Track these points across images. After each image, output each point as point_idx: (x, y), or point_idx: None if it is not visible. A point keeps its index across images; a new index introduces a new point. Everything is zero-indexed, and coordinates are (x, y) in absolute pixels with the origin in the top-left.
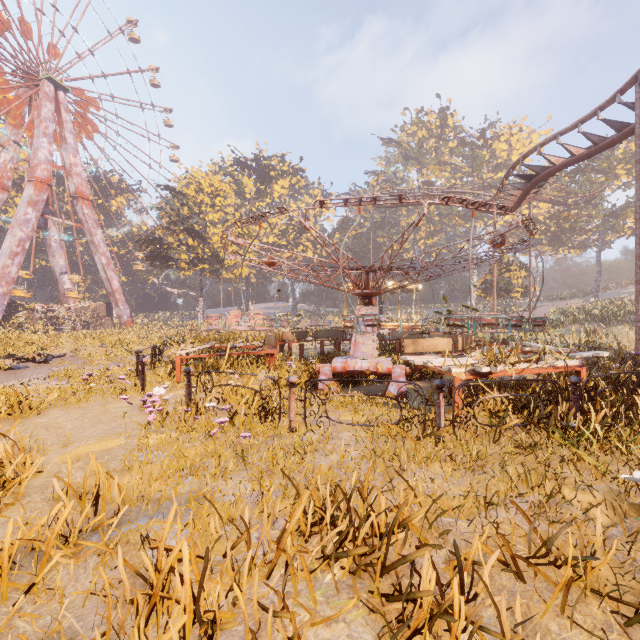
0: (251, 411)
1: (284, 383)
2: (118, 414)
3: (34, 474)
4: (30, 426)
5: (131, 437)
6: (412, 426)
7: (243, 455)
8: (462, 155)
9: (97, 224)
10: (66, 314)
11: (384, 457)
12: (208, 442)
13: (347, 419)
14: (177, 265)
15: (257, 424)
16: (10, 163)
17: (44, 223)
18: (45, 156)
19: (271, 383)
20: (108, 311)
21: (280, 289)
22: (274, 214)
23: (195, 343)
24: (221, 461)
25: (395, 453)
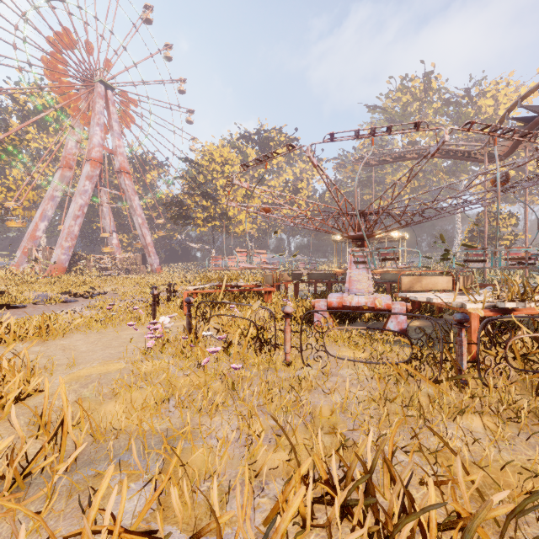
0: (245, 341)
1: (280, 317)
2: (127, 340)
3: (31, 394)
4: (51, 347)
5: (131, 362)
6: (421, 366)
7: (233, 388)
8: (446, 114)
9: (135, 192)
10: (113, 263)
11: (396, 401)
12: (201, 371)
13: (345, 354)
14: (194, 222)
15: (252, 355)
16: (75, 148)
17: (98, 193)
18: (98, 141)
19: (268, 317)
20: (143, 261)
21: (277, 231)
22: (271, 157)
23: (202, 281)
24: (209, 393)
25: (409, 397)
